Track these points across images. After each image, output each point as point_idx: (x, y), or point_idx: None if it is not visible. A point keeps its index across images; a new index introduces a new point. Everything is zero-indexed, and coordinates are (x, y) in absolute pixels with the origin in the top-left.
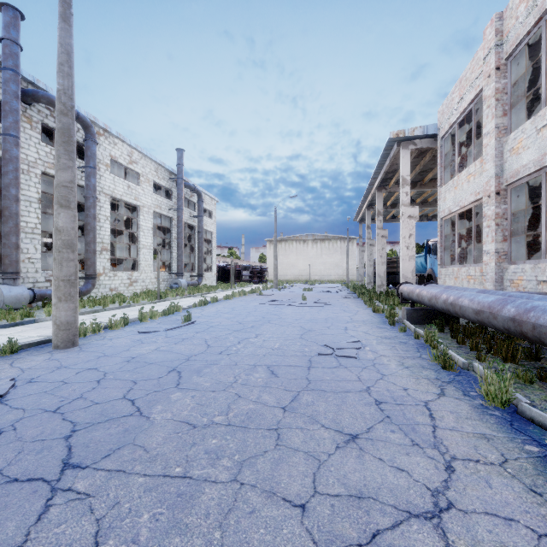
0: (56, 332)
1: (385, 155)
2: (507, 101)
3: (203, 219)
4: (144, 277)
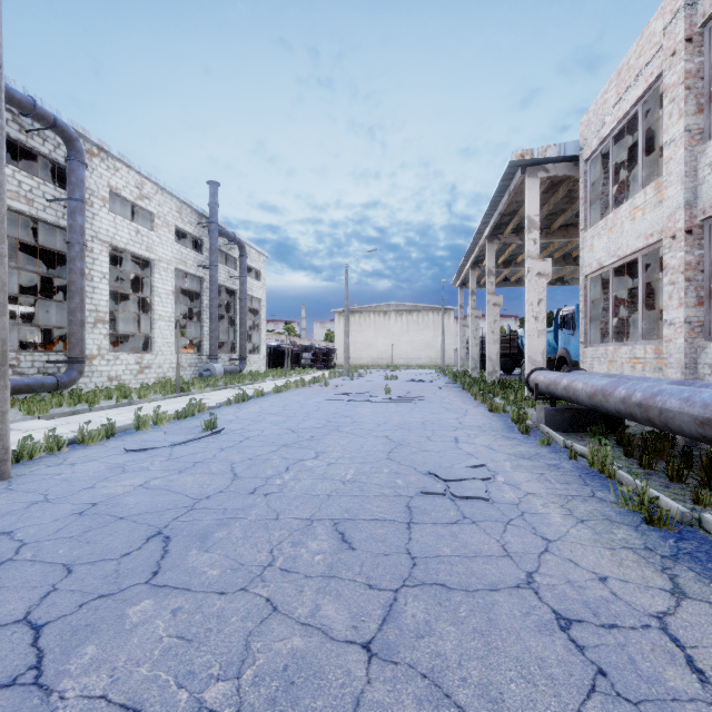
0: None
1: (503, 187)
2: (703, 90)
3: (248, 281)
4: (161, 361)
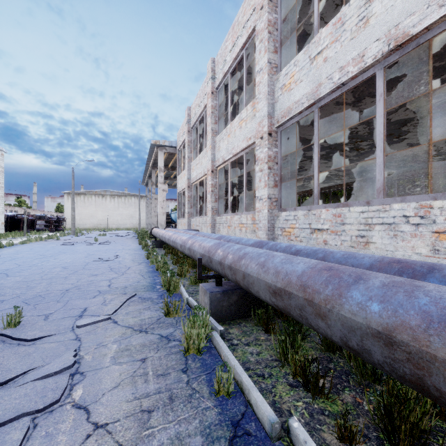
0: None
1: (152, 150)
2: (192, 146)
3: None
4: None
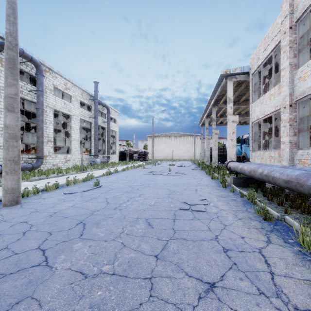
0: (4, 195)
1: (218, 84)
2: (296, 48)
3: (110, 123)
4: (74, 157)
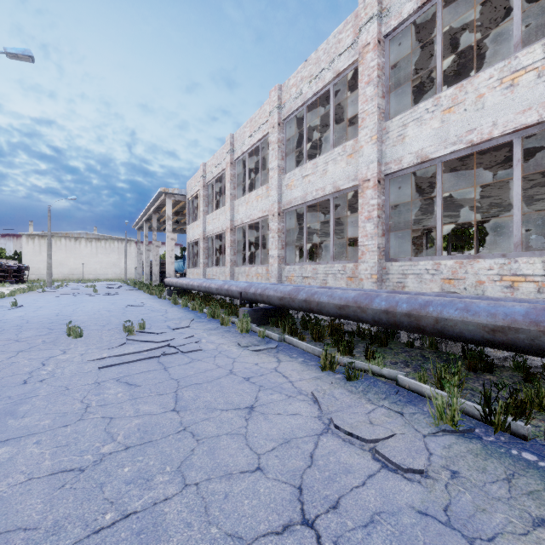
0: None
1: (158, 197)
2: (207, 200)
3: None
4: None
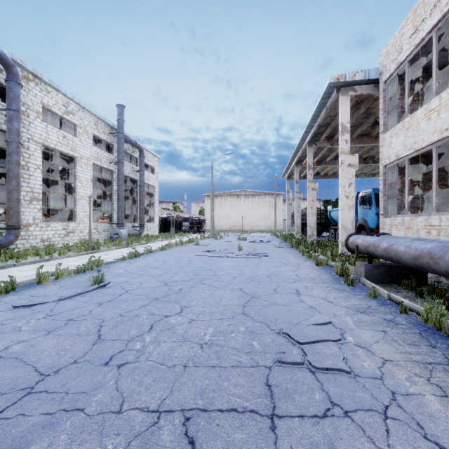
0: None
1: (322, 104)
2: None
3: (146, 174)
4: (83, 227)
